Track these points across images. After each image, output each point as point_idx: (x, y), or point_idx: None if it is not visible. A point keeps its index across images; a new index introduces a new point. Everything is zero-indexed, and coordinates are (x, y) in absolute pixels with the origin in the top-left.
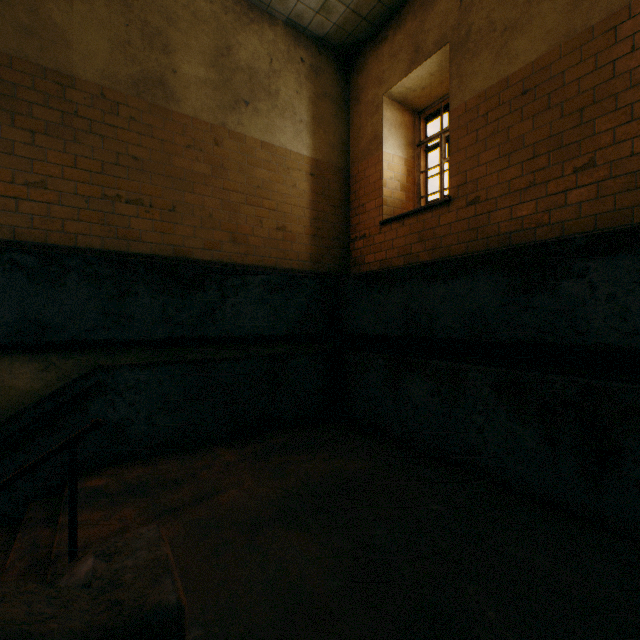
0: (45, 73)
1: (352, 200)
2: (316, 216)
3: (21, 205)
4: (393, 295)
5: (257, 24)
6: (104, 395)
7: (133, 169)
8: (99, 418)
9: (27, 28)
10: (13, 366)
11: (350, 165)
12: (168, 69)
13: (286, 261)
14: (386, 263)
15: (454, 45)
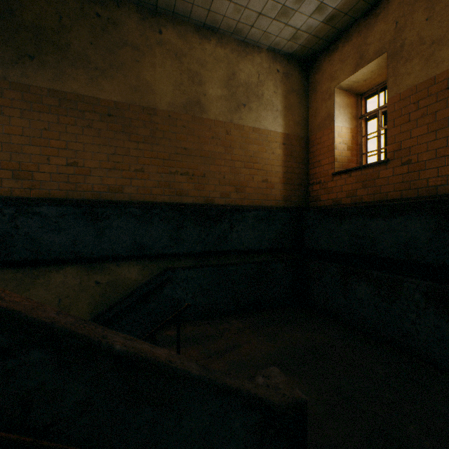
0: (143, 110)
1: (310, 157)
2: (286, 170)
3: (133, 182)
4: (343, 225)
5: (250, 55)
6: (171, 284)
7: (184, 155)
8: (168, 297)
9: (135, 87)
10: (129, 267)
11: (309, 134)
12: (201, 94)
13: (267, 201)
14: (337, 201)
15: (390, 54)
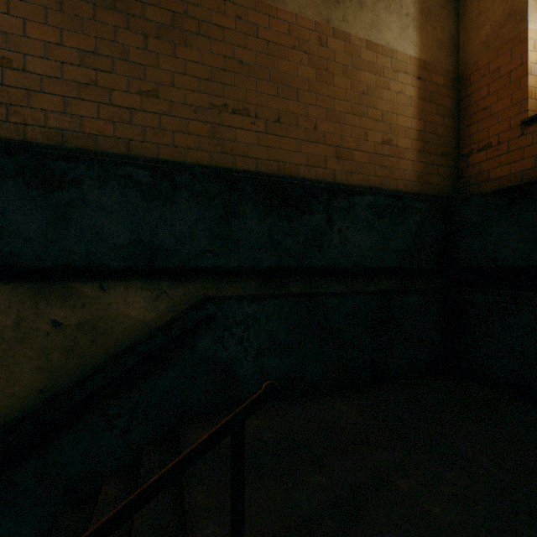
0: None
1: (463, 107)
2: (423, 127)
3: (134, 116)
4: None
5: None
6: (213, 330)
7: (238, 75)
8: (208, 356)
9: None
10: (127, 293)
11: (460, 66)
12: None
13: (391, 181)
14: (535, 173)
15: None
